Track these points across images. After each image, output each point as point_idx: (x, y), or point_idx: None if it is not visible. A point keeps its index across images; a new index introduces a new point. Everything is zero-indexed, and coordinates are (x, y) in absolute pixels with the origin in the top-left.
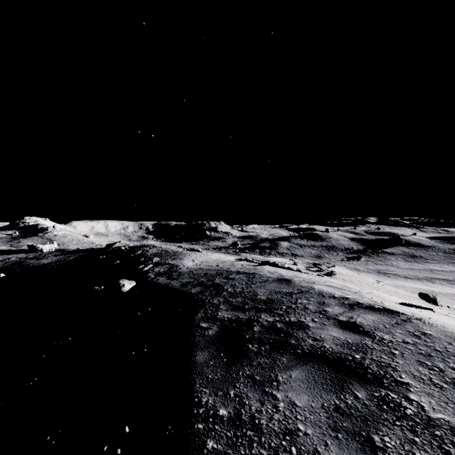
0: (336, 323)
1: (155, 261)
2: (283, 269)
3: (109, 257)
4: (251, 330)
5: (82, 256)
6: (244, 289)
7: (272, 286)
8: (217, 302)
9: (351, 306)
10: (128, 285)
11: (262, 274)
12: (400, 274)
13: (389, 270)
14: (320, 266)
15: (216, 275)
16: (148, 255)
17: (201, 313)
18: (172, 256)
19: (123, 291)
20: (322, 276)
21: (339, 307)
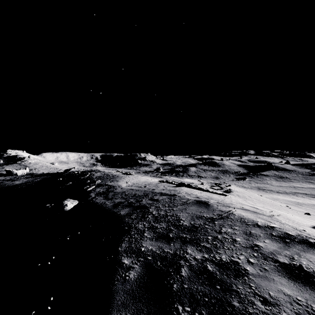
0: (280, 269)
1: (97, 183)
2: (197, 190)
3: (65, 179)
4: (178, 274)
5: (45, 178)
6: (167, 212)
7: (192, 209)
8: (142, 228)
9: (282, 239)
10: (70, 204)
11: (181, 195)
12: (274, 189)
13: (265, 187)
14: (220, 185)
15: (143, 196)
16: (94, 178)
17: (125, 243)
18: (111, 178)
19: (65, 209)
20: (226, 195)
21: (270, 240)
